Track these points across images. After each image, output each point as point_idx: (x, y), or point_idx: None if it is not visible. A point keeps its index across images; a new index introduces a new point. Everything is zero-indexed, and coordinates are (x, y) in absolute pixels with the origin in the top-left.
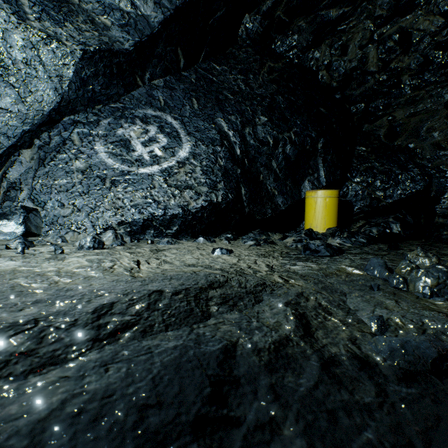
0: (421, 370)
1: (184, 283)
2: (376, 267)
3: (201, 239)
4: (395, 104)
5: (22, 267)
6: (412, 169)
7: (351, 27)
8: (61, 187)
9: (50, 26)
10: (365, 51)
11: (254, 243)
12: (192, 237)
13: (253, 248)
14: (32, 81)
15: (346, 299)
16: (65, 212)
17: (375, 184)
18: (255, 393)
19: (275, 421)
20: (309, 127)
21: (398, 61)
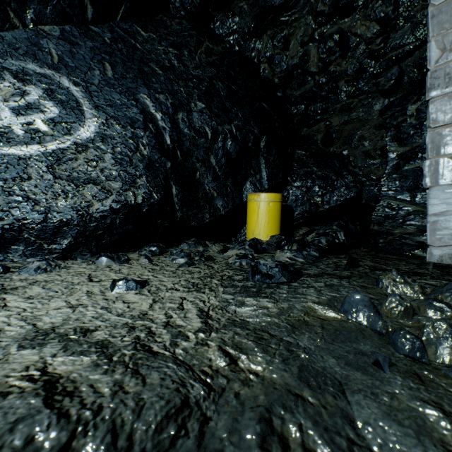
0: None
1: None
2: (362, 309)
3: (104, 260)
4: (332, 110)
5: None
6: (346, 176)
7: (294, 20)
8: None
9: None
10: (307, 49)
11: (185, 262)
12: (98, 253)
13: (183, 270)
14: None
15: (352, 408)
16: None
17: (314, 189)
18: None
19: None
20: (252, 122)
21: (337, 65)
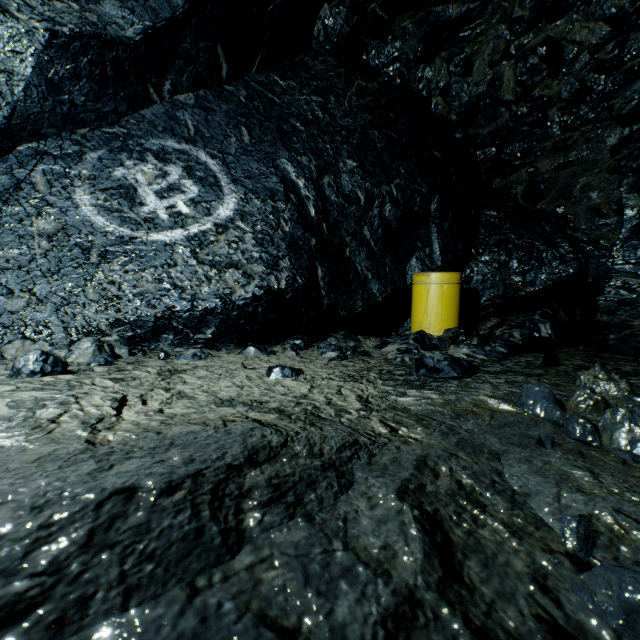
0: None
1: (195, 456)
2: (539, 401)
3: (252, 350)
4: (539, 150)
5: None
6: (562, 244)
7: (478, 34)
8: (8, 262)
9: None
10: (498, 70)
11: (337, 356)
12: (239, 345)
13: (336, 363)
14: None
15: (503, 467)
16: (14, 304)
17: (511, 265)
18: None
19: None
20: (418, 179)
21: (544, 88)
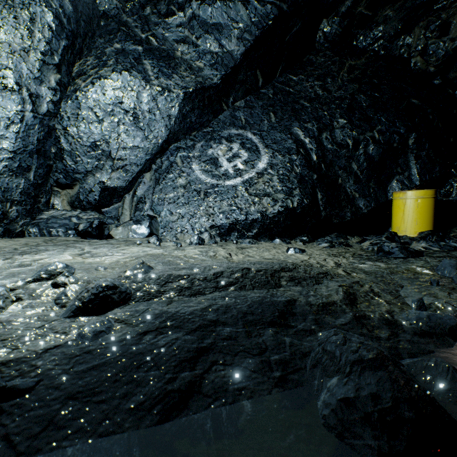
0: (439, 333)
1: (263, 266)
2: (447, 268)
3: (278, 241)
4: None
5: (165, 252)
6: None
7: (453, 2)
8: (170, 200)
9: (163, 81)
10: None
11: (327, 245)
12: (270, 239)
13: (326, 249)
14: (152, 123)
15: (401, 289)
16: (173, 218)
17: None
18: (304, 320)
19: (313, 330)
20: (397, 123)
21: None
